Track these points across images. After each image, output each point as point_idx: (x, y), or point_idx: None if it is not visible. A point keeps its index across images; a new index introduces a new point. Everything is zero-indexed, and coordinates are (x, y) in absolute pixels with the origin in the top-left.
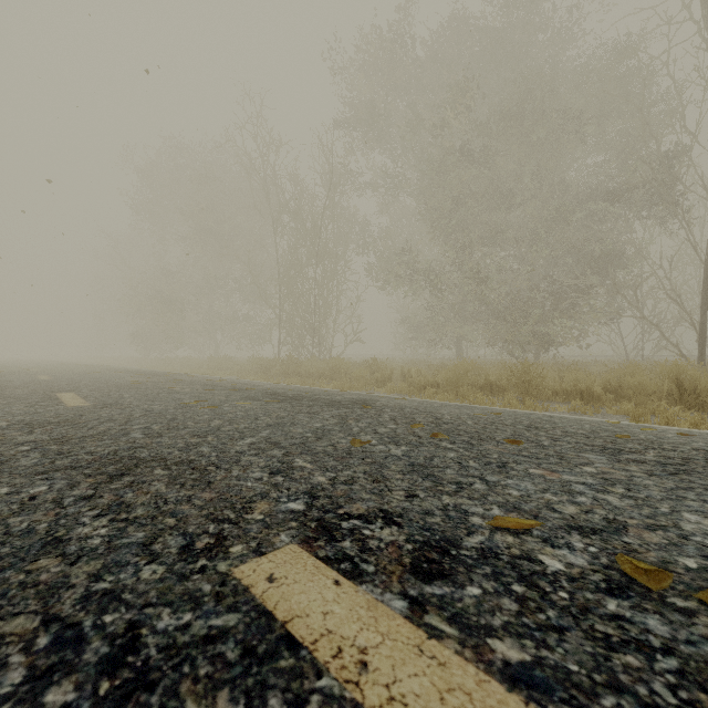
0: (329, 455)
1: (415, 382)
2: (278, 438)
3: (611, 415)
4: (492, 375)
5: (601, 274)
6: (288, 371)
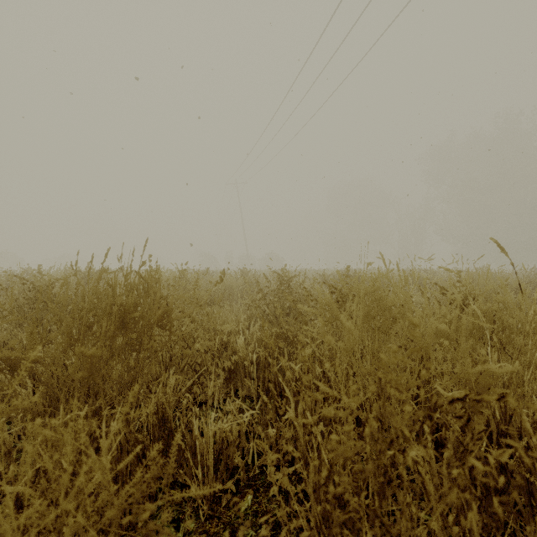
0: None
1: None
2: None
3: None
4: None
5: None
6: None
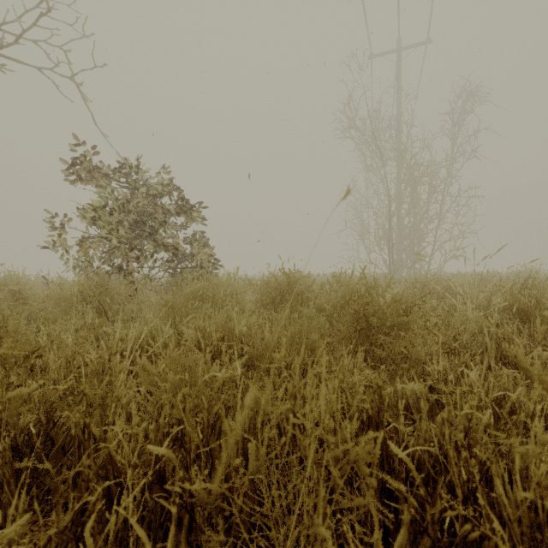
0: None
1: None
2: None
3: None
4: None
5: None
6: None
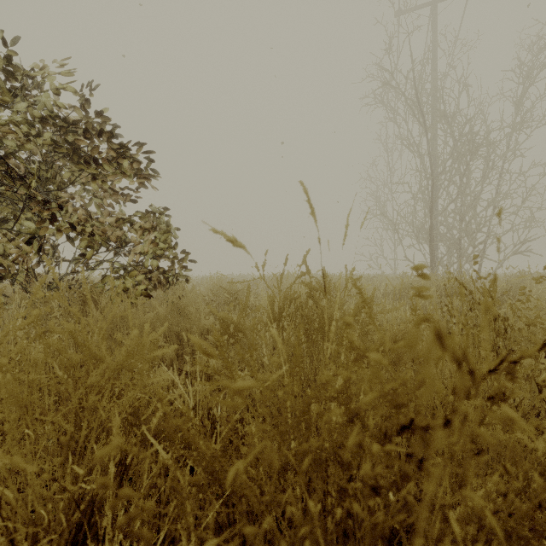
0: None
1: None
2: None
3: None
4: None
5: None
6: None
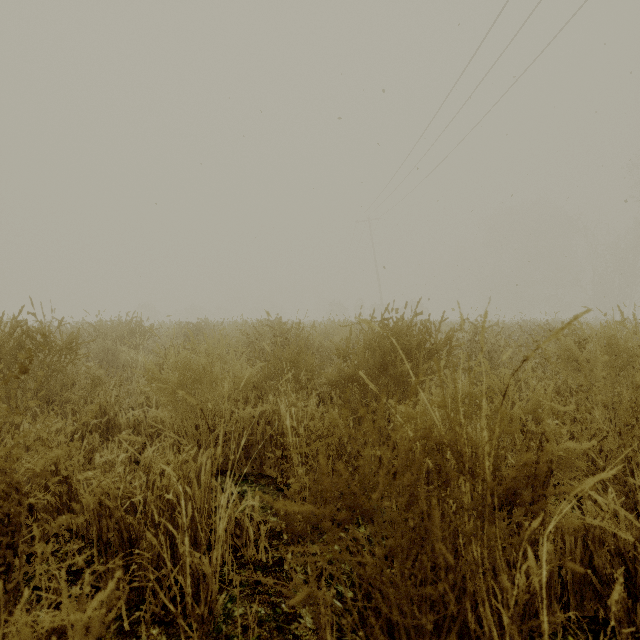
0: None
1: None
2: None
3: None
4: None
5: None
6: None
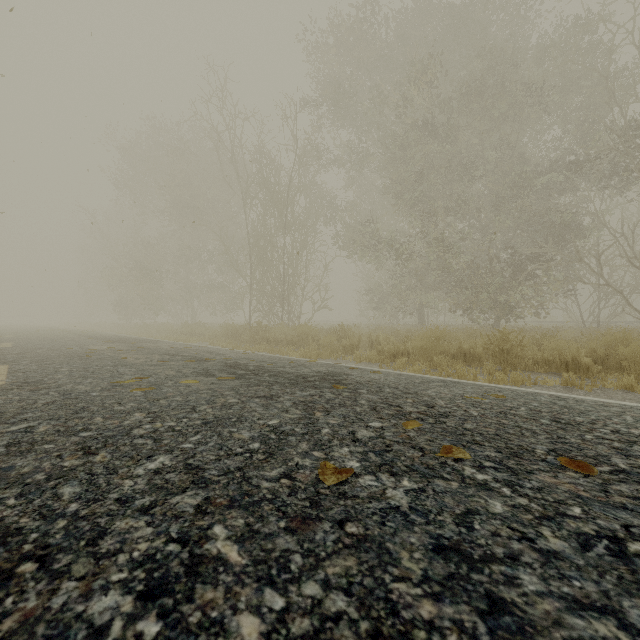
0: (279, 509)
1: (384, 349)
2: (206, 455)
3: (610, 390)
4: (466, 343)
5: (560, 244)
6: (256, 337)
